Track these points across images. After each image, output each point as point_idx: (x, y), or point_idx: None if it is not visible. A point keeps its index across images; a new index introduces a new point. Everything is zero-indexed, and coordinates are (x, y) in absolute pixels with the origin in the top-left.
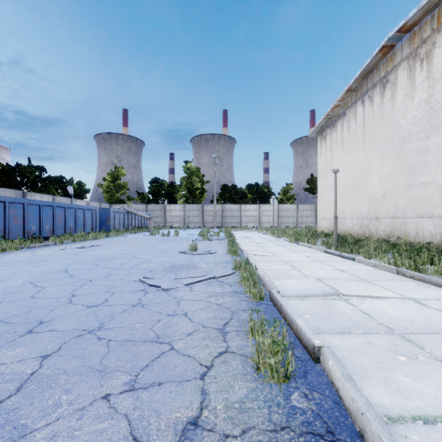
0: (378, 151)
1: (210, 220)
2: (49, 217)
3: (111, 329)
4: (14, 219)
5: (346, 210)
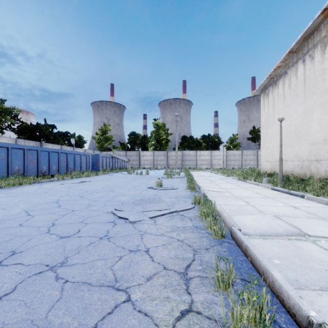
0: (319, 102)
1: (173, 163)
2: (55, 160)
3: (72, 265)
4: (30, 162)
5: (287, 154)
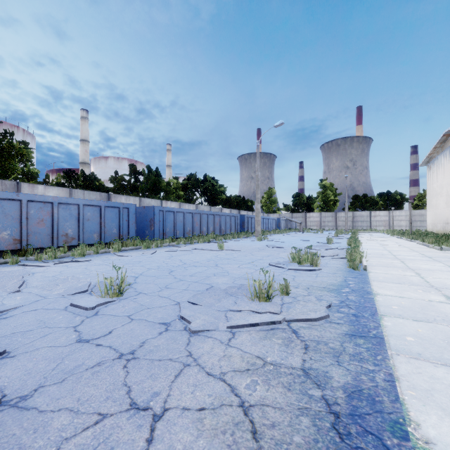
0: (448, 186)
1: (342, 224)
2: (264, 223)
3: None
4: None
5: (438, 218)
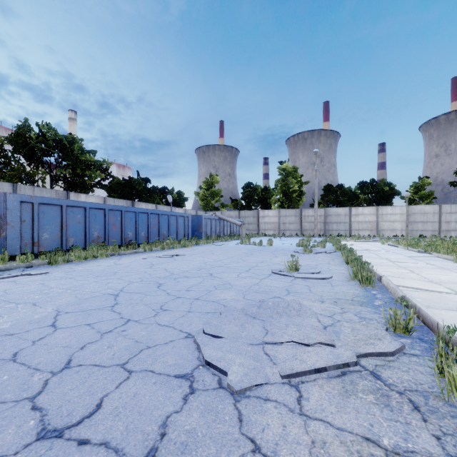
0: None
1: (310, 227)
2: (144, 224)
3: None
4: (113, 226)
5: None
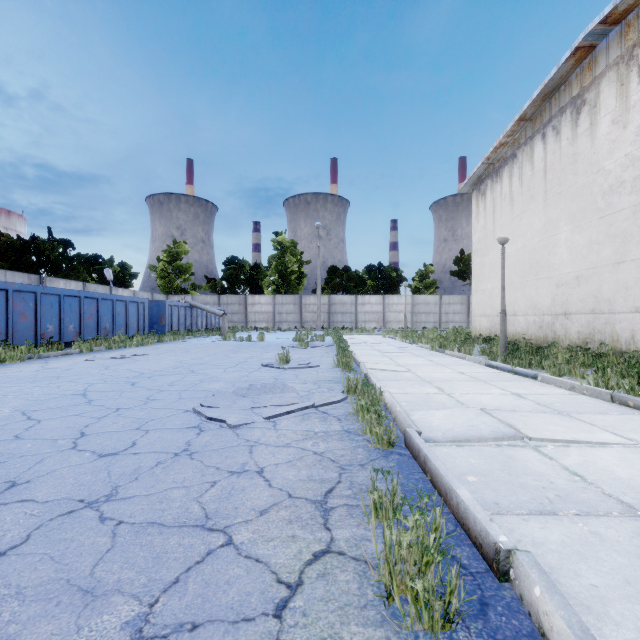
0: (568, 211)
1: (312, 318)
2: (74, 312)
3: (128, 499)
4: (21, 316)
5: (517, 303)
